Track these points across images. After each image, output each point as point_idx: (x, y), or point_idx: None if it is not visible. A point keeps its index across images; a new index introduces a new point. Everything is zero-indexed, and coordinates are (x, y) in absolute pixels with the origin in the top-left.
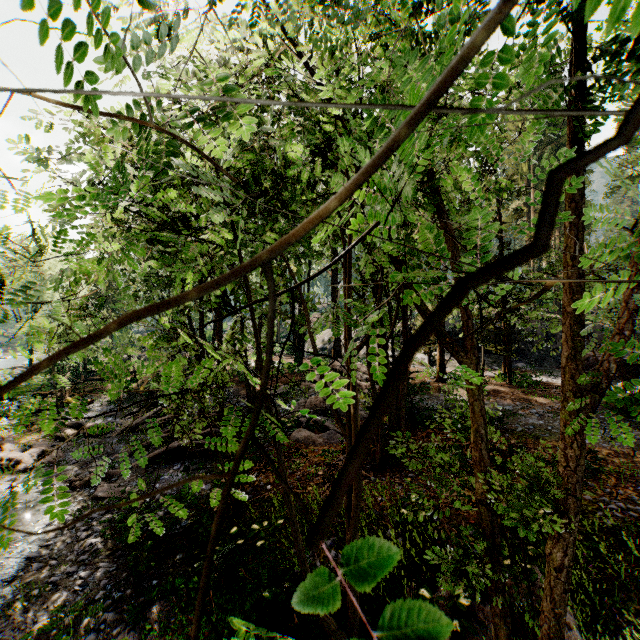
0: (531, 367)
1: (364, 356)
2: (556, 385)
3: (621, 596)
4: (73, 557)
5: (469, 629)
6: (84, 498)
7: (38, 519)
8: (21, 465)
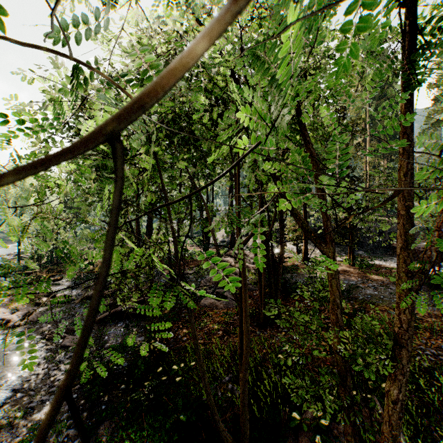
0: (368, 254)
1: (251, 246)
2: (385, 267)
3: (435, 417)
4: (46, 389)
5: (327, 442)
6: (54, 346)
7: None
8: (10, 323)
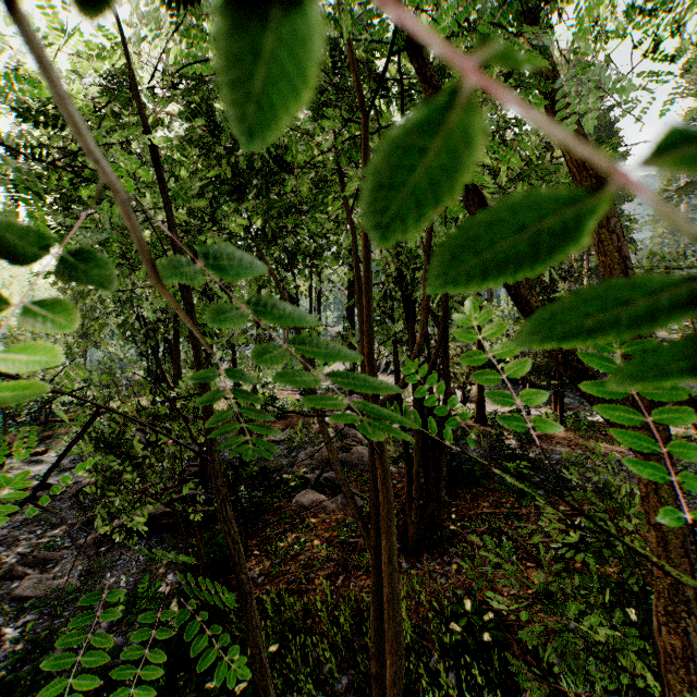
0: (579, 403)
1: None
2: None
3: None
4: None
5: None
6: None
7: None
8: None
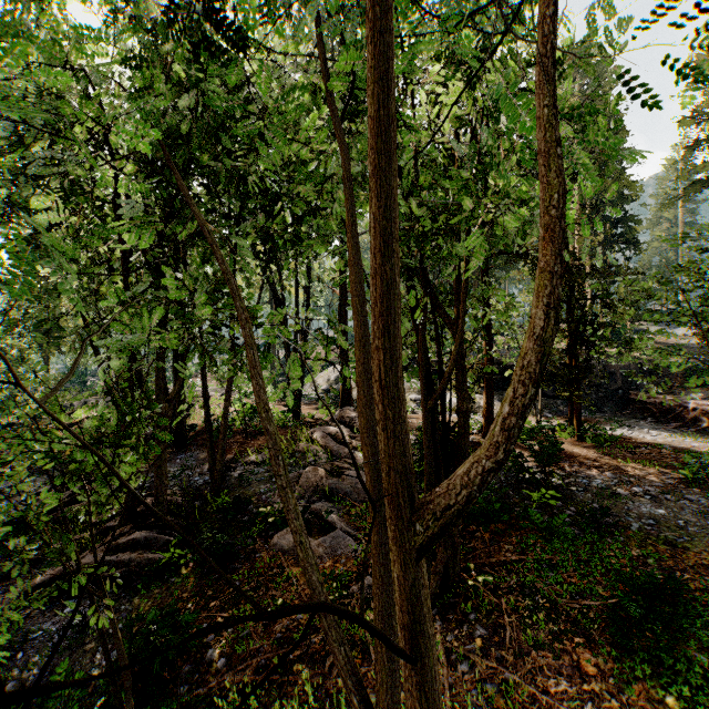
0: (591, 414)
1: None
2: (641, 441)
3: None
4: None
5: None
6: None
7: None
8: None
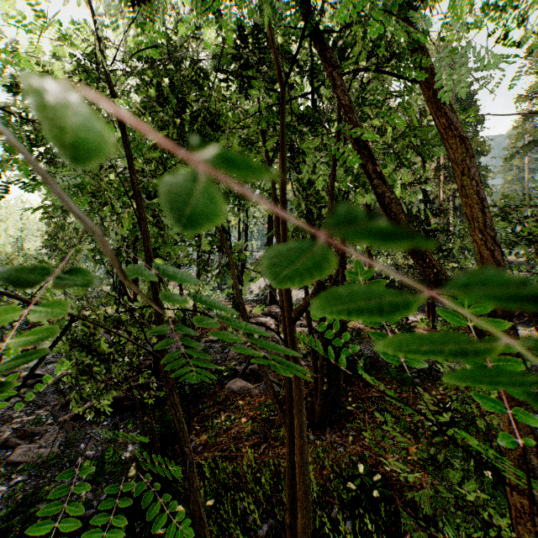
0: None
1: (297, 301)
2: None
3: None
4: None
5: None
6: None
7: None
8: None
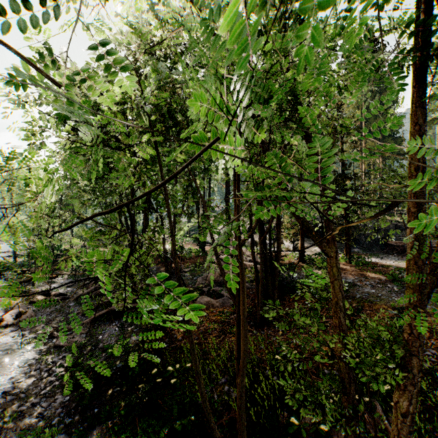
0: (364, 251)
1: (248, 244)
2: (382, 264)
3: None
4: (37, 391)
5: None
6: (48, 346)
7: (13, 362)
8: (4, 322)
